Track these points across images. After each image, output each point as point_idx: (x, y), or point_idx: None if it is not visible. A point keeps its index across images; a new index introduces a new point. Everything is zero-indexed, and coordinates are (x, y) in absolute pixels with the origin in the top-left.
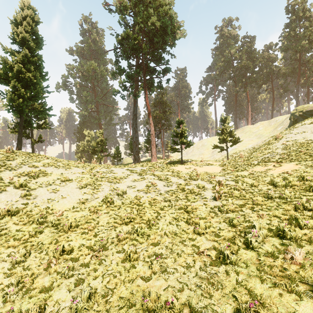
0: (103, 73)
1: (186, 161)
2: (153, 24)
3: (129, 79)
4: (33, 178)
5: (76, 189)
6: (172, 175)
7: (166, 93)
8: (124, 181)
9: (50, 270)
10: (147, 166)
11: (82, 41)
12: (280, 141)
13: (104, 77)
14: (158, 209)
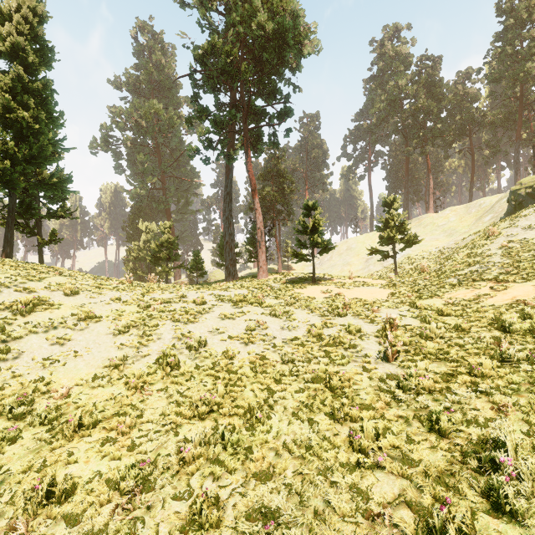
0: (173, 122)
1: (322, 278)
2: (261, 27)
3: (218, 129)
4: (20, 315)
5: (105, 336)
6: (297, 306)
7: (284, 156)
8: (204, 318)
9: None
10: (250, 287)
11: (136, 65)
12: (496, 241)
13: (176, 128)
14: (269, 381)
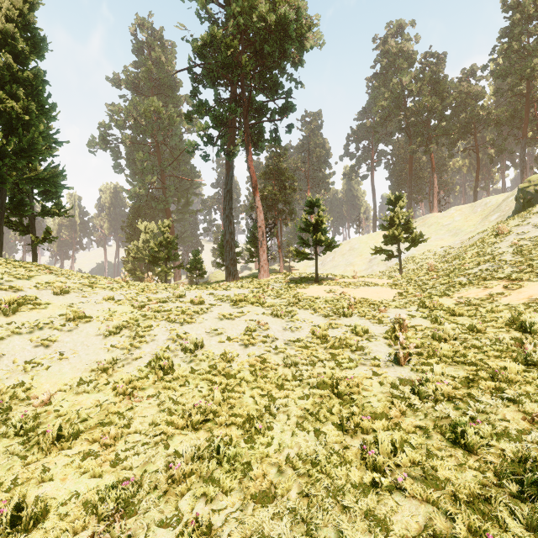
0: (173, 120)
1: (325, 278)
2: (262, 19)
3: (217, 123)
4: (4, 315)
5: (95, 338)
6: (299, 306)
7: (285, 154)
8: (201, 318)
9: None
10: (250, 287)
11: (136, 63)
12: (506, 239)
13: (176, 126)
14: (270, 387)
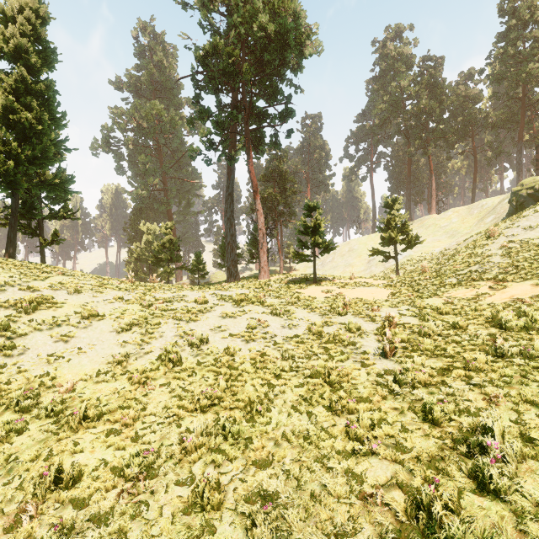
0: (175, 122)
1: (323, 278)
2: (262, 28)
3: (219, 129)
4: (25, 313)
5: (109, 334)
6: (297, 306)
7: (285, 157)
8: (205, 317)
9: (17, 534)
10: (251, 288)
11: (138, 66)
12: (496, 242)
13: (177, 129)
14: (269, 377)
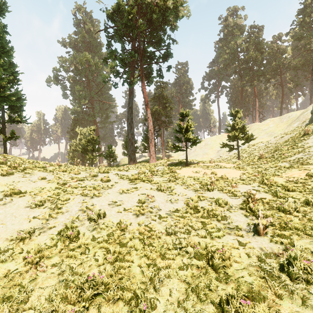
0: (98, 66)
1: (191, 162)
2: None
3: (123, 63)
4: None
5: (23, 209)
6: (176, 183)
7: (166, 86)
8: (106, 192)
9: None
10: (143, 169)
11: (76, 32)
12: (311, 137)
13: (100, 70)
14: (155, 256)
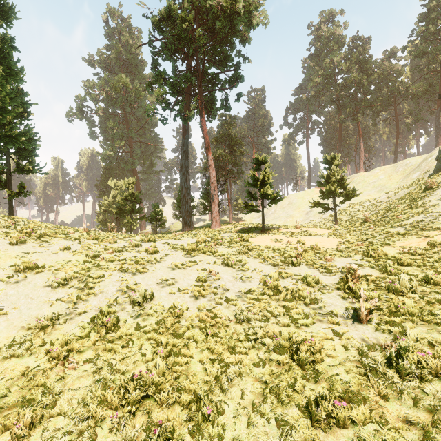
0: (139, 93)
1: (270, 228)
2: None
3: (174, 90)
4: None
5: (42, 290)
6: (249, 255)
7: (234, 122)
8: (154, 268)
9: None
10: (203, 236)
11: (107, 46)
12: (435, 193)
13: (141, 99)
14: (221, 349)
